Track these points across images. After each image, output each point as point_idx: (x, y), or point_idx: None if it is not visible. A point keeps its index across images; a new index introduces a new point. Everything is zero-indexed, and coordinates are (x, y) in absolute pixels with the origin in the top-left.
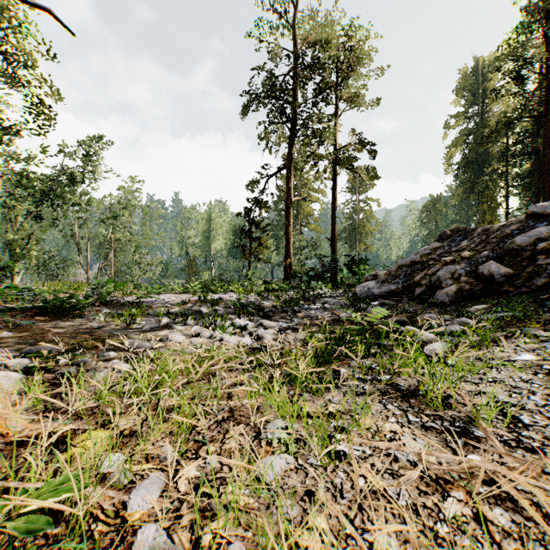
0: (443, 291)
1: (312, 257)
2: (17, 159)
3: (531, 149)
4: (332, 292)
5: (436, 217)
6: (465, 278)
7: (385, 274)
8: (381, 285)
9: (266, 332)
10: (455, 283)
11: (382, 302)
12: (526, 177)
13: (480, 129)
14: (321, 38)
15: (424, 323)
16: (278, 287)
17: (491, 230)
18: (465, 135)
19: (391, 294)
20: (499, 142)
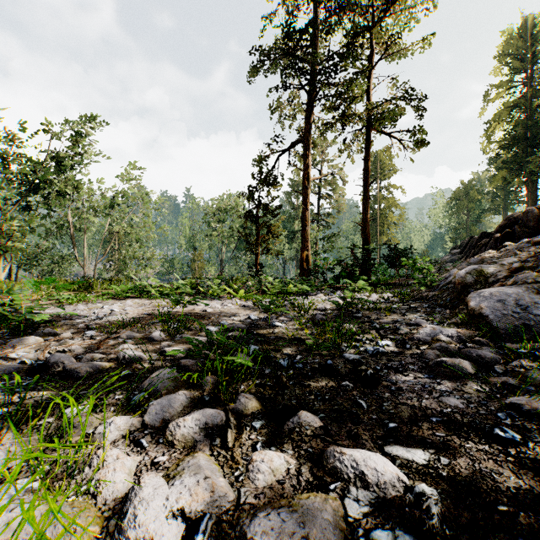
0: None
1: (330, 250)
2: None
3: None
4: (377, 297)
5: (467, 206)
6: None
7: (510, 271)
8: None
9: None
10: None
11: None
12: None
13: (529, 99)
14: None
15: None
16: (296, 289)
17: None
18: (509, 107)
19: None
20: None
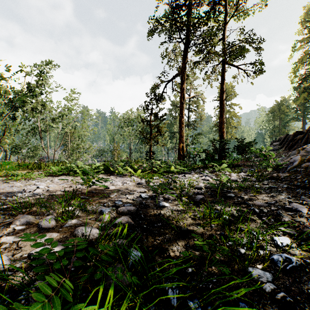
0: None
1: (196, 143)
2: None
3: None
4: (236, 176)
5: (280, 116)
6: None
7: None
8: None
9: None
10: None
11: None
12: None
13: None
14: None
15: None
16: (177, 170)
17: None
18: (308, 54)
19: None
20: None
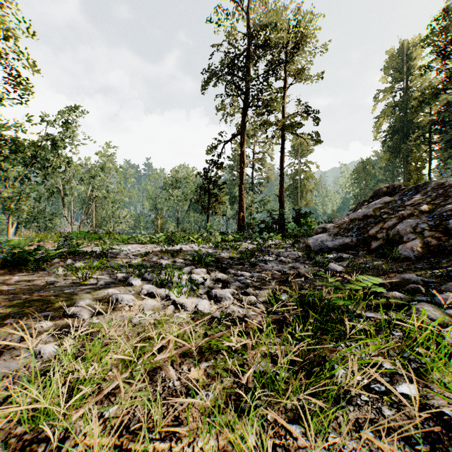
0: (407, 246)
1: (261, 211)
2: (10, 128)
3: (451, 118)
4: (282, 243)
5: (365, 177)
6: (429, 232)
7: (334, 227)
8: (334, 238)
9: (226, 292)
10: (418, 237)
11: (340, 256)
12: (446, 142)
13: (405, 101)
14: (270, 20)
15: (408, 287)
16: (233, 238)
17: (445, 184)
18: (392, 107)
19: (345, 247)
20: (423, 112)
